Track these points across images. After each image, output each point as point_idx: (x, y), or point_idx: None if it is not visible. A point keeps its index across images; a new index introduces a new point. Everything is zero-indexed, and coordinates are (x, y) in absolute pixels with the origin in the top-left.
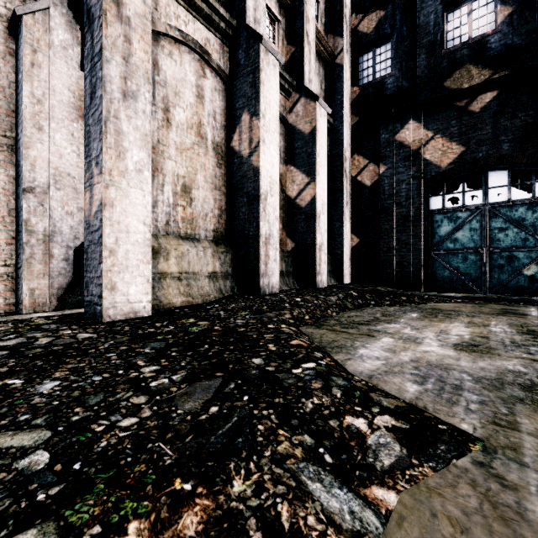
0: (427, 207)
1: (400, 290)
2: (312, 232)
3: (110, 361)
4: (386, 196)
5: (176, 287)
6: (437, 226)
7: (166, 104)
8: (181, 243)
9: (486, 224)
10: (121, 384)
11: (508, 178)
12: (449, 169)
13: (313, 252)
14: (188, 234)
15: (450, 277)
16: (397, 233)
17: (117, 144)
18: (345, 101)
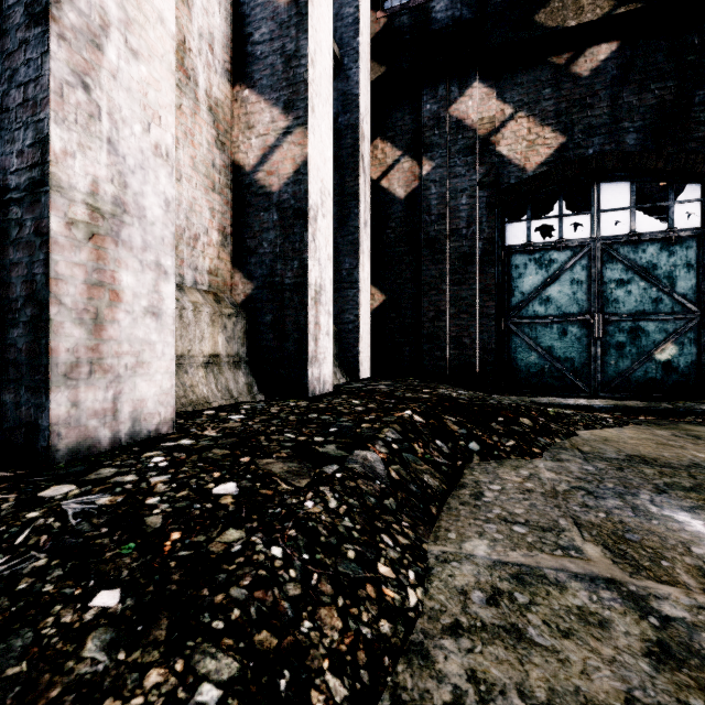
0: (502, 240)
1: (479, 393)
2: (297, 254)
3: None
4: (433, 217)
5: None
6: (518, 275)
7: None
8: None
9: (597, 272)
10: None
11: (631, 195)
12: (540, 173)
13: (301, 306)
14: None
15: (540, 365)
16: (452, 285)
17: None
18: (363, 23)
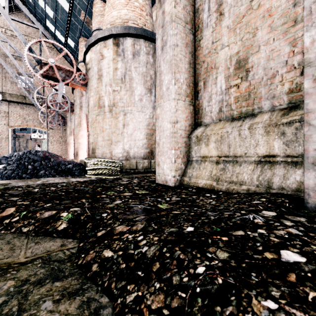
0: None
1: None
2: None
3: (75, 186)
4: None
5: (210, 170)
6: None
7: (219, 1)
8: (225, 126)
9: None
10: (47, 187)
11: None
12: None
13: None
14: (243, 112)
15: None
16: None
17: (160, 81)
18: None
